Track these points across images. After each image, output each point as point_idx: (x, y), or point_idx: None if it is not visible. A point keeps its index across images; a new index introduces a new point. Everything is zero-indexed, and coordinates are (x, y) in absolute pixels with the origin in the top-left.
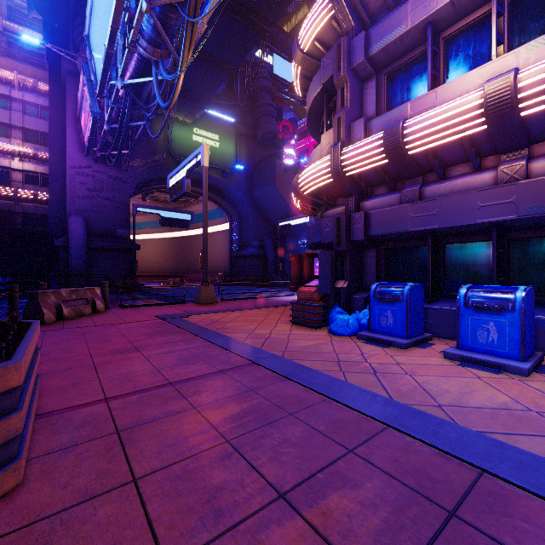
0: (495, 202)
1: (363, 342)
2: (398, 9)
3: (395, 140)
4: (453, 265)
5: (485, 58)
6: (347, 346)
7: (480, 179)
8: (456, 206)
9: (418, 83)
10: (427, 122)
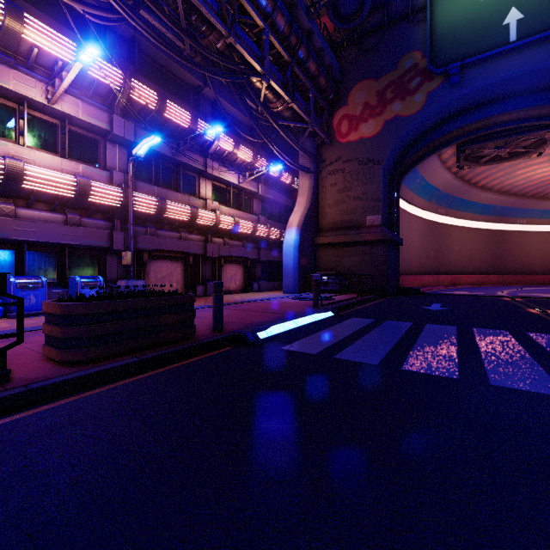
0: (71, 234)
1: (26, 318)
2: (1, 64)
3: (19, 174)
4: (31, 265)
5: (52, 147)
6: (29, 320)
7: (58, 218)
8: (50, 230)
9: (0, 123)
10: (44, 176)
